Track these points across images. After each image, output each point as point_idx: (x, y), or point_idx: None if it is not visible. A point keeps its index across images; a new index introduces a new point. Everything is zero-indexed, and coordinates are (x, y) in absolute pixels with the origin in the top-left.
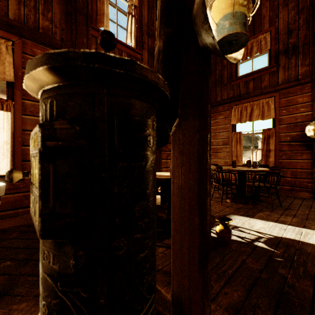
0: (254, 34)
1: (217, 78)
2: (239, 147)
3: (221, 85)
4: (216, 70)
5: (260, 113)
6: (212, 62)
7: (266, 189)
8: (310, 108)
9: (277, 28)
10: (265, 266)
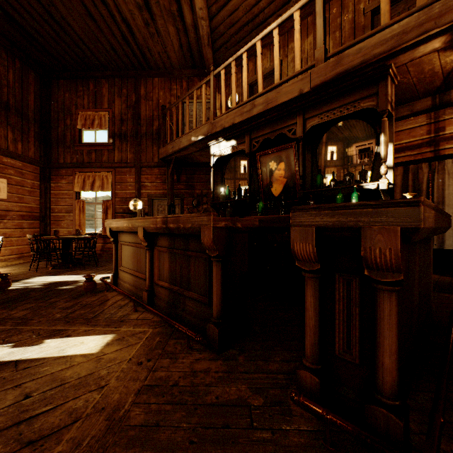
0: (96, 107)
1: (60, 136)
2: (83, 216)
3: (65, 146)
4: (59, 127)
5: (100, 185)
6: (54, 116)
7: (95, 254)
8: (135, 188)
9: (114, 112)
10: (23, 293)
